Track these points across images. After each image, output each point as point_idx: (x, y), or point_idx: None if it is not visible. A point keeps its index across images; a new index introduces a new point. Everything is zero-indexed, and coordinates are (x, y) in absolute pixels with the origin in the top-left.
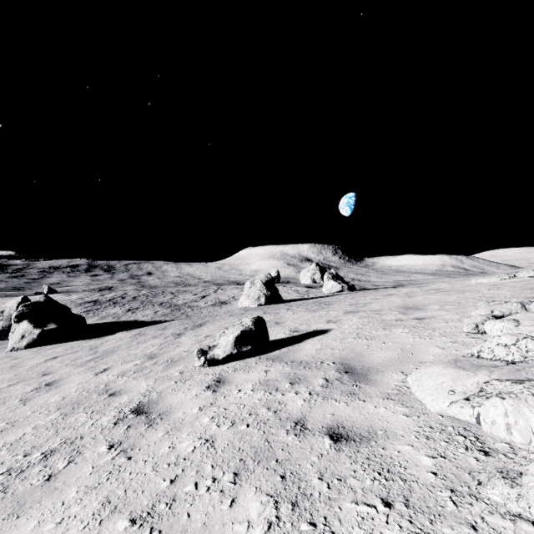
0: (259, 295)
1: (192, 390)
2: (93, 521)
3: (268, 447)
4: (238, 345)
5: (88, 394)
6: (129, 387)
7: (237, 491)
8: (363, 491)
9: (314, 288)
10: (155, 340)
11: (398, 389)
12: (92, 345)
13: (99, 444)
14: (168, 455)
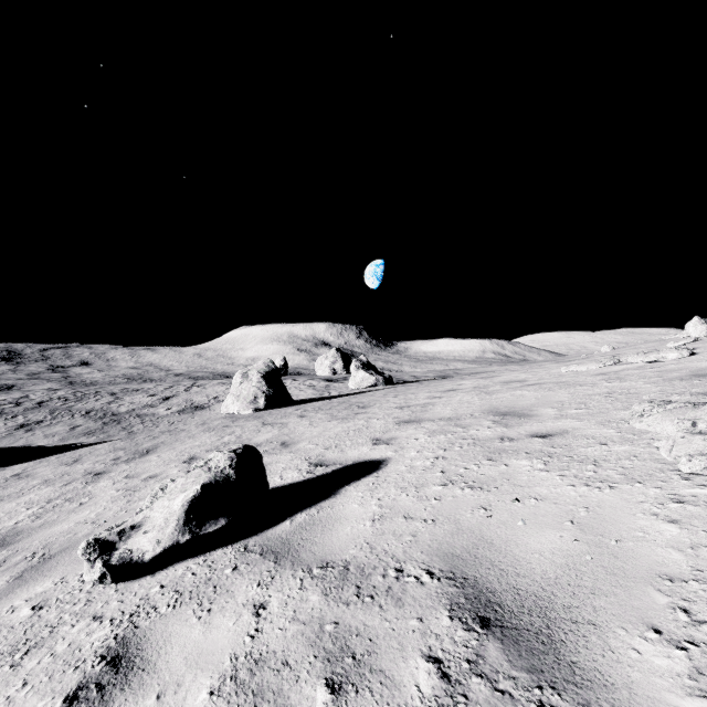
0: (255, 395)
1: None
2: None
3: None
4: (194, 519)
5: None
6: None
7: None
8: None
9: (337, 381)
10: (42, 491)
11: None
12: None
13: None
14: None
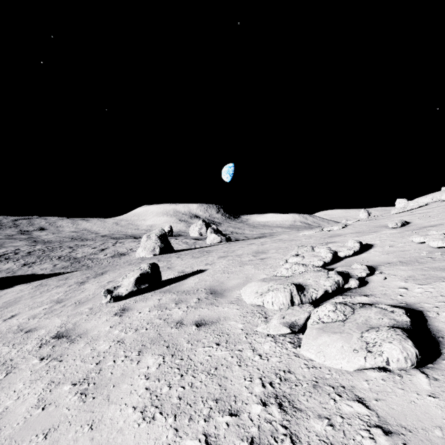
0: (154, 247)
1: (102, 318)
2: (44, 391)
3: (159, 336)
4: (138, 284)
5: (2, 335)
6: (44, 324)
7: (141, 357)
8: (208, 342)
9: (201, 240)
10: (59, 289)
11: (237, 298)
12: None
13: (31, 360)
14: (91, 353)
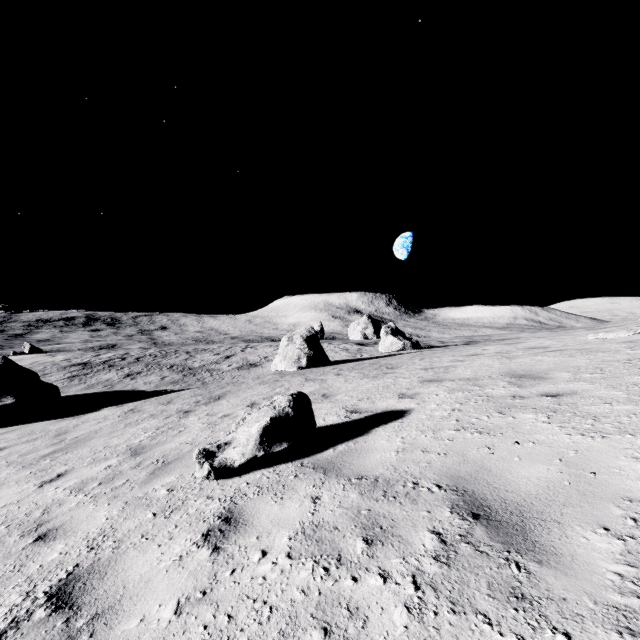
0: (298, 356)
1: (175, 542)
2: None
3: None
4: (266, 441)
5: (7, 531)
6: (77, 520)
7: None
8: None
9: (368, 345)
10: (151, 422)
11: (635, 592)
12: (61, 428)
13: None
14: None
